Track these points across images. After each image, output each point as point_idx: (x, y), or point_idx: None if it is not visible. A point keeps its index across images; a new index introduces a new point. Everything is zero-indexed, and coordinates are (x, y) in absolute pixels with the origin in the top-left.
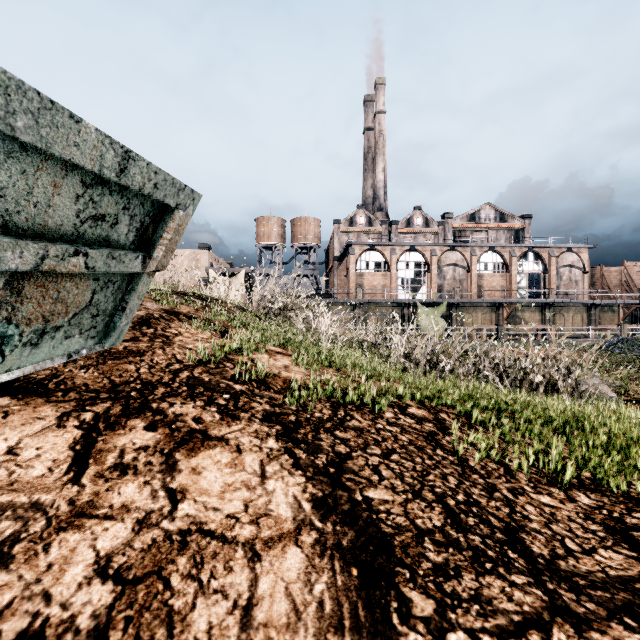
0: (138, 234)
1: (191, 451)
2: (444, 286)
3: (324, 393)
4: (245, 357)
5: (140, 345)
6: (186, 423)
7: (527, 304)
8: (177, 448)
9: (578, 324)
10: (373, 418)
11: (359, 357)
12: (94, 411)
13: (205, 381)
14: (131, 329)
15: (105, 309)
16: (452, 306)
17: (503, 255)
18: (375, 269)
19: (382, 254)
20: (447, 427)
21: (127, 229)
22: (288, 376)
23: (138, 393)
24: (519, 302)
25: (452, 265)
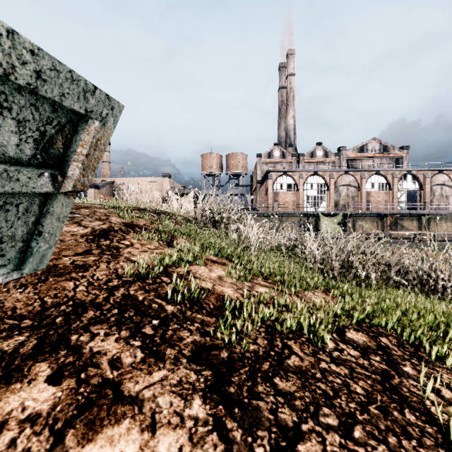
0: (40, 146)
1: (89, 427)
2: (340, 201)
3: (258, 318)
4: (183, 269)
5: (88, 259)
6: (99, 369)
7: (406, 214)
8: (74, 419)
9: (449, 230)
10: (314, 351)
11: (282, 262)
12: (2, 349)
13: (138, 300)
14: (90, 241)
15: (12, 235)
16: (346, 216)
17: (386, 177)
18: (287, 189)
19: (292, 178)
20: (396, 361)
21: (17, 138)
22: (221, 291)
23: (64, 319)
24: (400, 213)
25: (346, 185)
